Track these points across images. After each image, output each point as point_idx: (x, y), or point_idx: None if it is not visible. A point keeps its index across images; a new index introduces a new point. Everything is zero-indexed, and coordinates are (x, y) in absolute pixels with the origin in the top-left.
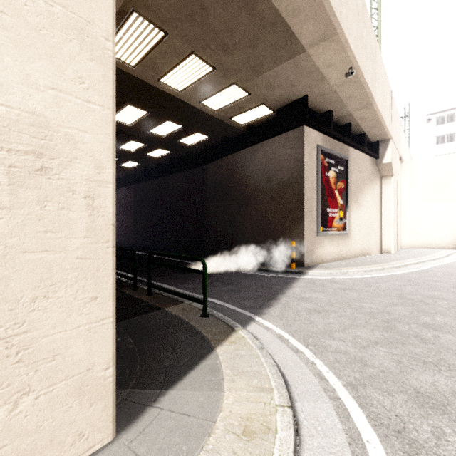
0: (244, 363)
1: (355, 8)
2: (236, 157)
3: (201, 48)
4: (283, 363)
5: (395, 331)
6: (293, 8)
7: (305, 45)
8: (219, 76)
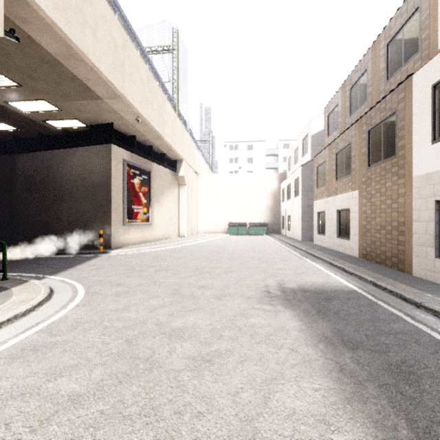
0: (29, 289)
1: (140, 80)
2: (53, 155)
3: (5, 69)
4: (56, 288)
5: (132, 270)
6: (86, 77)
7: (101, 96)
8: (26, 91)
